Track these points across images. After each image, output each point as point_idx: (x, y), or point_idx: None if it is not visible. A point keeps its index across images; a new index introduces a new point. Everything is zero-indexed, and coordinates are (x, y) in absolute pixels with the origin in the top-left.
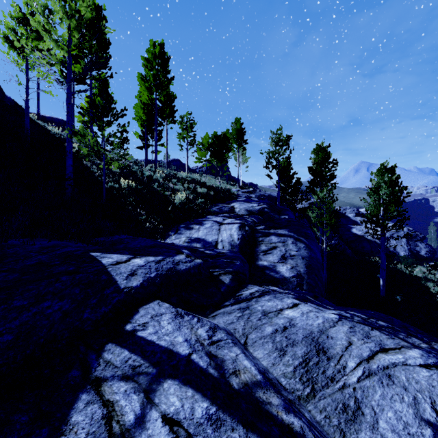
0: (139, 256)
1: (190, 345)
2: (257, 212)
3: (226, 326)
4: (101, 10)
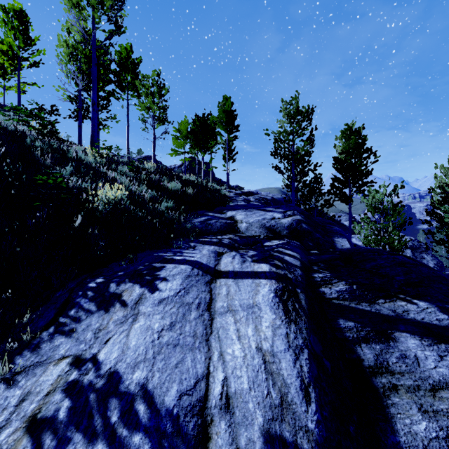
0: None
1: None
2: (287, 231)
3: None
4: None
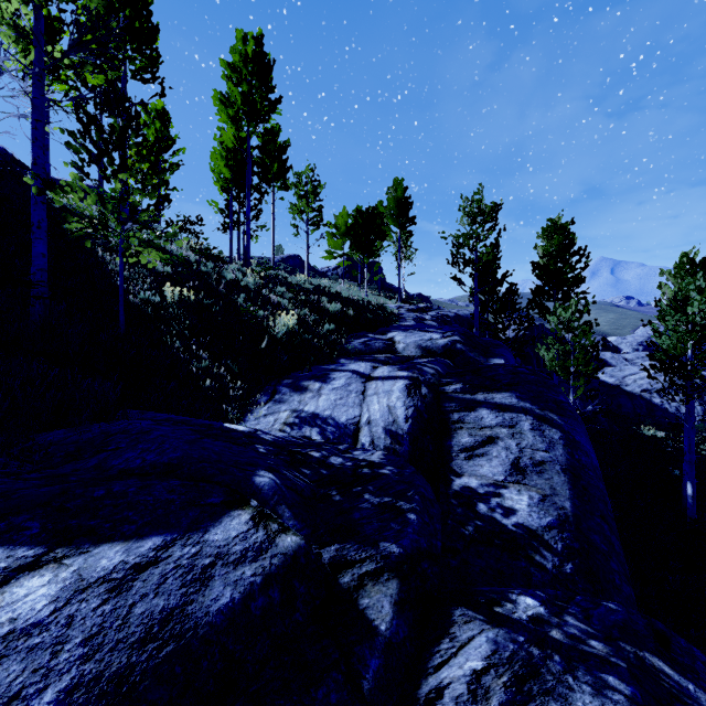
0: (62, 553)
1: None
2: (441, 351)
3: None
4: None
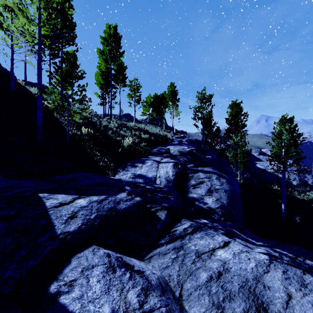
0: (83, 196)
1: None
2: (187, 153)
3: (160, 272)
4: (69, 1)
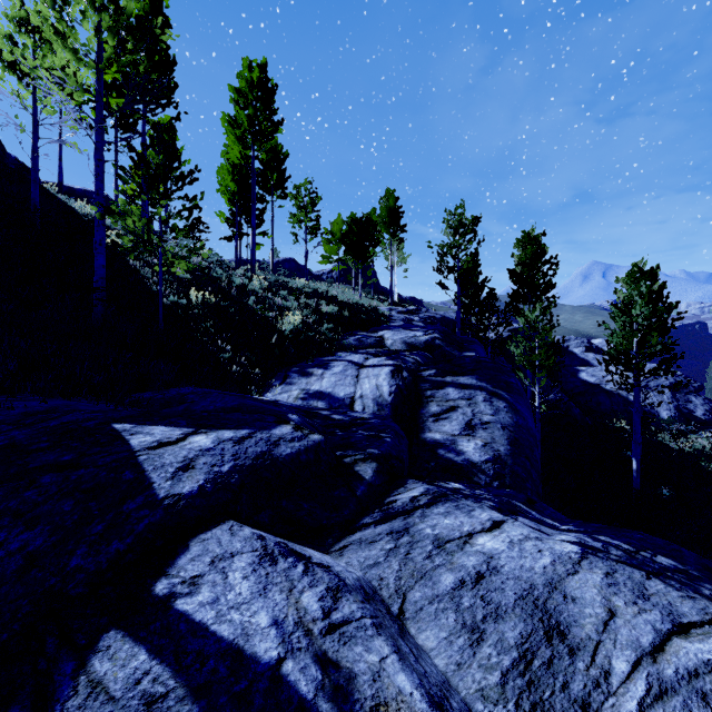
0: (205, 431)
1: (283, 635)
2: (423, 346)
3: (363, 573)
4: (161, 8)
